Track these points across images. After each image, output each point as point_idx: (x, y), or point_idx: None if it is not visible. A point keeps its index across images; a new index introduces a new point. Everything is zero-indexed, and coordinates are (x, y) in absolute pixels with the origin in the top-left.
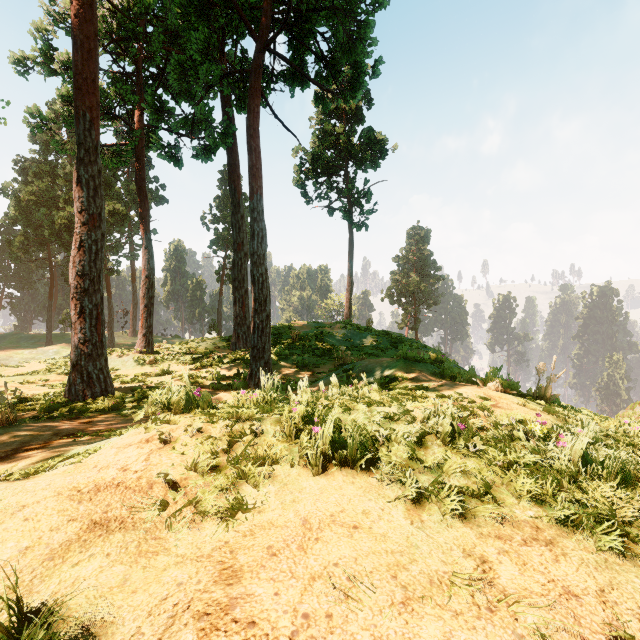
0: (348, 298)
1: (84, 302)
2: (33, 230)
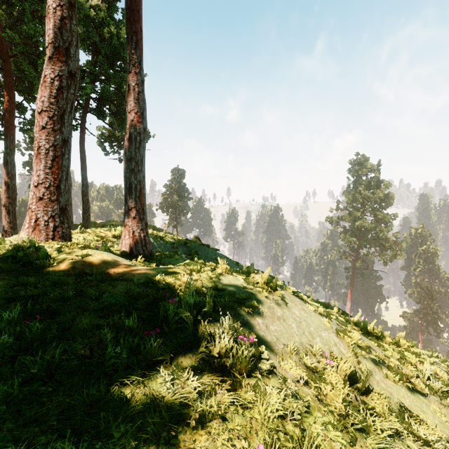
0: None
1: (10, 208)
2: None
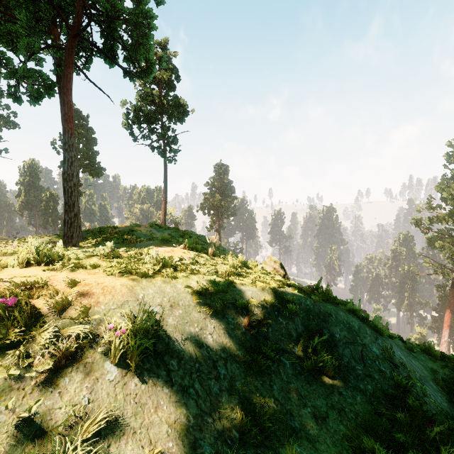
0: (163, 208)
1: None
2: None
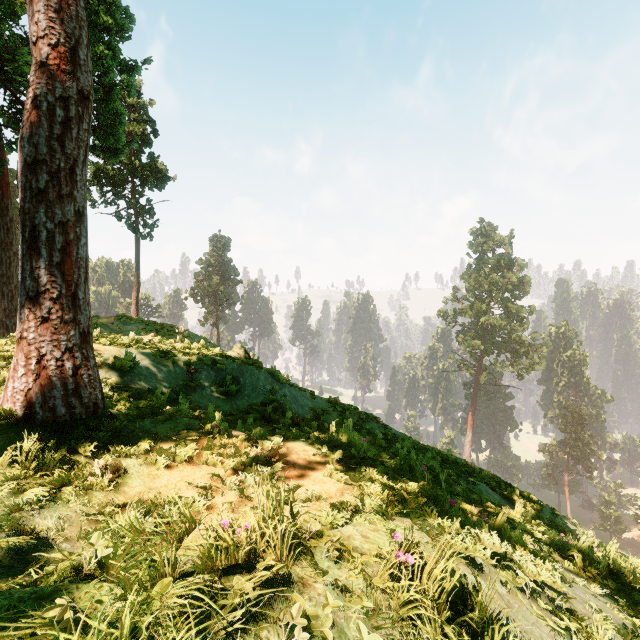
0: (135, 296)
1: None
2: None
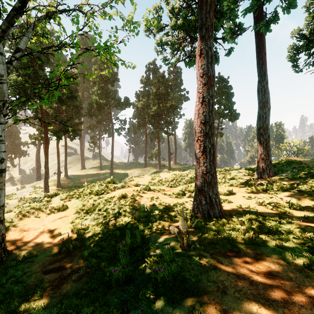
0: None
1: (205, 143)
2: (141, 120)
